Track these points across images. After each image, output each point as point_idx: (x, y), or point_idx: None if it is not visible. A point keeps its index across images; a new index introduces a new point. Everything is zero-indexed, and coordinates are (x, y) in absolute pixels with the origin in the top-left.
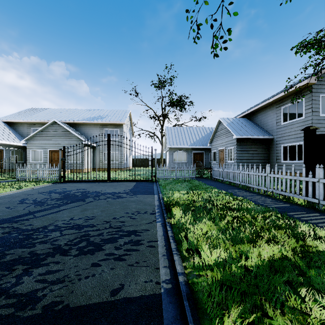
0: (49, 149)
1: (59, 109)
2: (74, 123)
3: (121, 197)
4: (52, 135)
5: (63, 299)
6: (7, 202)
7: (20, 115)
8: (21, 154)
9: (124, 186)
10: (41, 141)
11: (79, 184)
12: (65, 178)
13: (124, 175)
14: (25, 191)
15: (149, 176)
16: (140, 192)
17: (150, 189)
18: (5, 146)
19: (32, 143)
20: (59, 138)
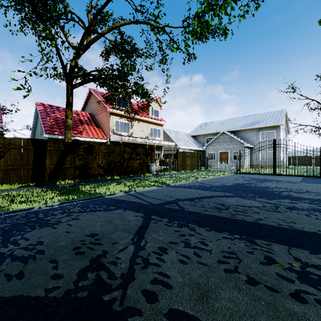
0: (219, 151)
1: (220, 121)
2: (234, 130)
3: (297, 183)
4: (221, 141)
5: (300, 197)
6: (231, 179)
7: (198, 130)
8: (200, 155)
9: (292, 178)
10: (214, 146)
11: (252, 175)
12: (238, 171)
13: (289, 171)
14: (227, 176)
15: (315, 173)
16: (311, 182)
17: (320, 182)
18: (194, 151)
19: (209, 148)
20: (226, 143)
